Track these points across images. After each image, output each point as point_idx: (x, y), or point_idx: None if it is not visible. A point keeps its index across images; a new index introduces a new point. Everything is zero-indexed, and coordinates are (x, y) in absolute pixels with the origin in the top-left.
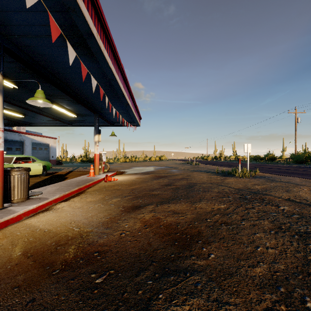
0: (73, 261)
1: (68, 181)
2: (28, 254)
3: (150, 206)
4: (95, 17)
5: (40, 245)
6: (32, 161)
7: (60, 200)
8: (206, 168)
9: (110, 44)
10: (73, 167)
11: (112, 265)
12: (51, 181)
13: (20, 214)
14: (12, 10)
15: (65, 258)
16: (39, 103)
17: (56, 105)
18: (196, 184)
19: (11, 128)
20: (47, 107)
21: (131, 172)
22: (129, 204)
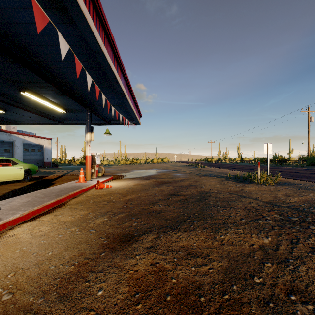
0: None
1: (49, 190)
2: None
3: (148, 236)
4: None
5: None
6: (12, 164)
7: (24, 220)
8: (214, 172)
9: None
10: (67, 170)
11: None
12: (32, 187)
13: None
14: None
15: None
16: None
17: (37, 96)
18: (209, 194)
19: (0, 127)
20: (28, 100)
21: (130, 176)
22: (117, 231)
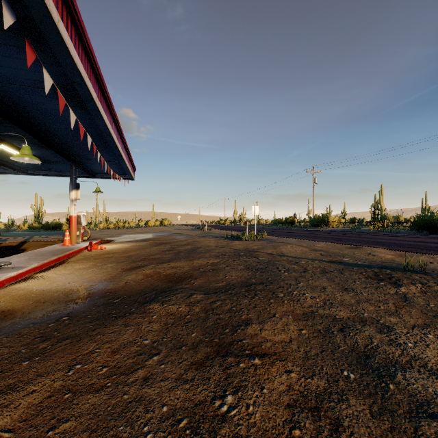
0: (90, 298)
1: (37, 252)
2: (41, 302)
3: (150, 265)
4: (95, 81)
5: (48, 296)
6: None
7: (39, 269)
8: (217, 234)
9: (106, 99)
10: (23, 237)
11: (123, 295)
12: (1, 253)
13: (3, 280)
14: (2, 65)
15: (81, 298)
16: (23, 159)
17: (12, 147)
18: (200, 248)
19: None
20: None
21: (122, 240)
22: (128, 267)
